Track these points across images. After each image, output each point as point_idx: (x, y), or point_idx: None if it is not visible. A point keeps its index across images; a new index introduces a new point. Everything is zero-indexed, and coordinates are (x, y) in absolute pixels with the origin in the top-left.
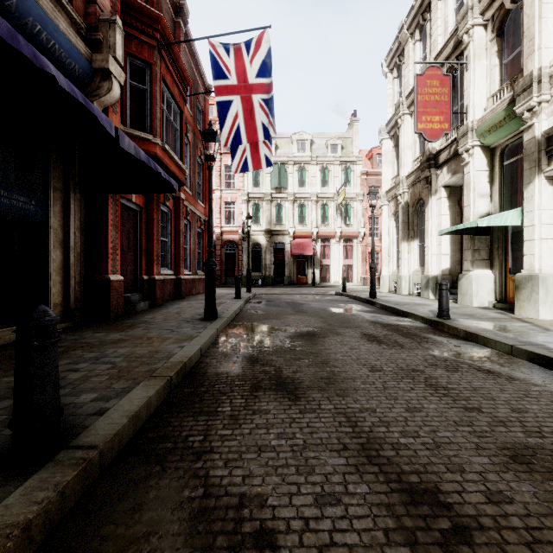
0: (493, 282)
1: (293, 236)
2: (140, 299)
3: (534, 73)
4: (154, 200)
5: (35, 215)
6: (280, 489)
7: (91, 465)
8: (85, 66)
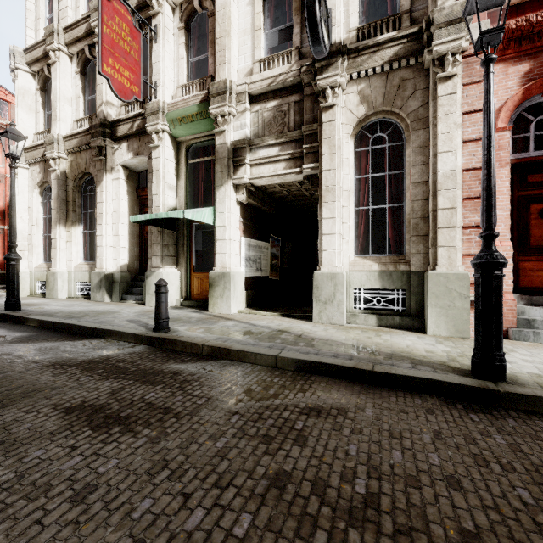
0: (180, 279)
1: None
2: None
3: (228, 83)
4: None
5: None
6: None
7: None
8: None
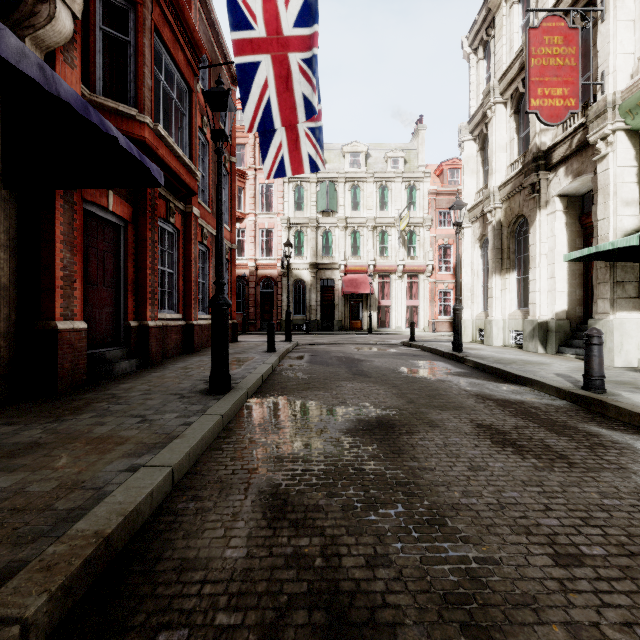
0: None
1: (344, 270)
2: (123, 356)
3: None
4: (147, 212)
5: None
6: None
7: None
8: None
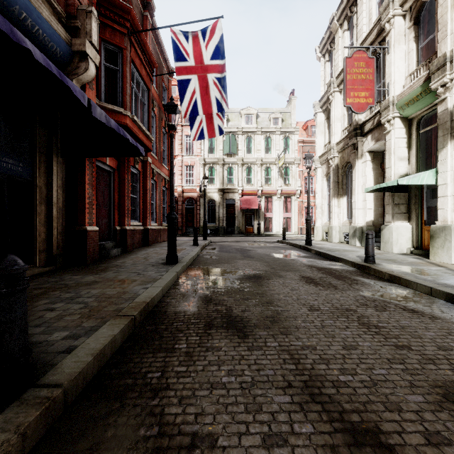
0: (411, 232)
1: (242, 193)
2: (113, 246)
3: (447, 54)
4: (125, 163)
5: (23, 175)
6: (230, 428)
7: (54, 403)
8: (65, 48)
